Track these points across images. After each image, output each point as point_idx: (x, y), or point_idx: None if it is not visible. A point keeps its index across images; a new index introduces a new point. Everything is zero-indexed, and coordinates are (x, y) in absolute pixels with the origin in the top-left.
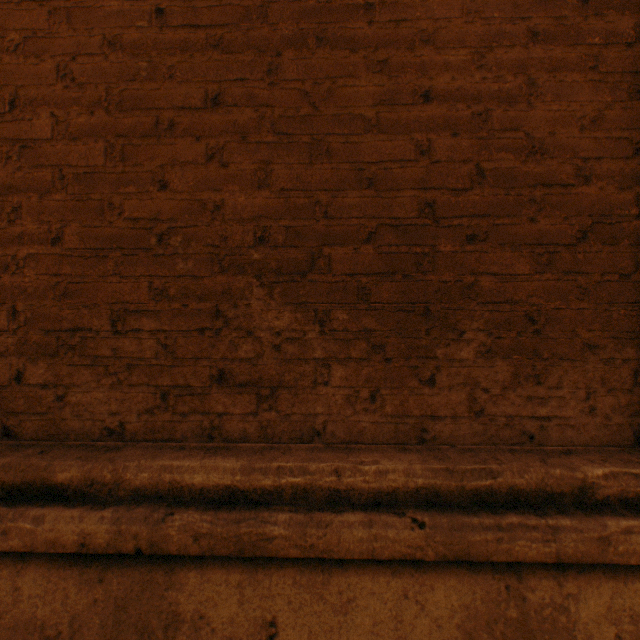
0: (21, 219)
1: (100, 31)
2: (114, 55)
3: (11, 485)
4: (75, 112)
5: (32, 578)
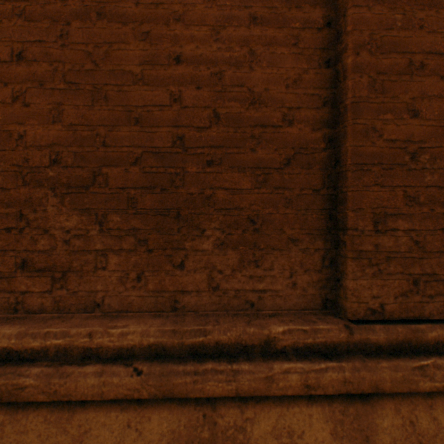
0: None
1: None
2: None
3: None
4: None
5: None
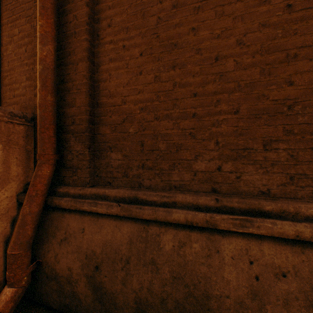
0: (219, 105)
1: (256, 21)
2: (264, 30)
3: (243, 209)
4: (244, 58)
5: (266, 247)
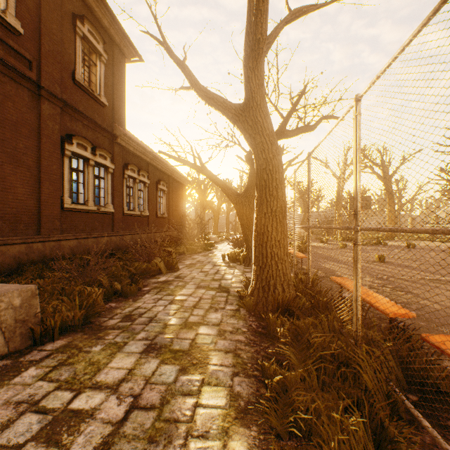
0: None
1: None
2: None
3: None
4: None
5: None
